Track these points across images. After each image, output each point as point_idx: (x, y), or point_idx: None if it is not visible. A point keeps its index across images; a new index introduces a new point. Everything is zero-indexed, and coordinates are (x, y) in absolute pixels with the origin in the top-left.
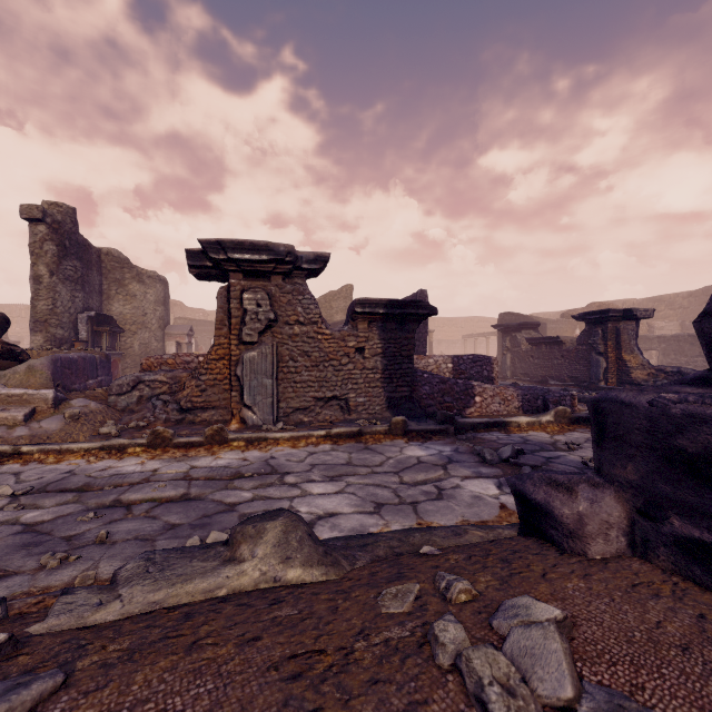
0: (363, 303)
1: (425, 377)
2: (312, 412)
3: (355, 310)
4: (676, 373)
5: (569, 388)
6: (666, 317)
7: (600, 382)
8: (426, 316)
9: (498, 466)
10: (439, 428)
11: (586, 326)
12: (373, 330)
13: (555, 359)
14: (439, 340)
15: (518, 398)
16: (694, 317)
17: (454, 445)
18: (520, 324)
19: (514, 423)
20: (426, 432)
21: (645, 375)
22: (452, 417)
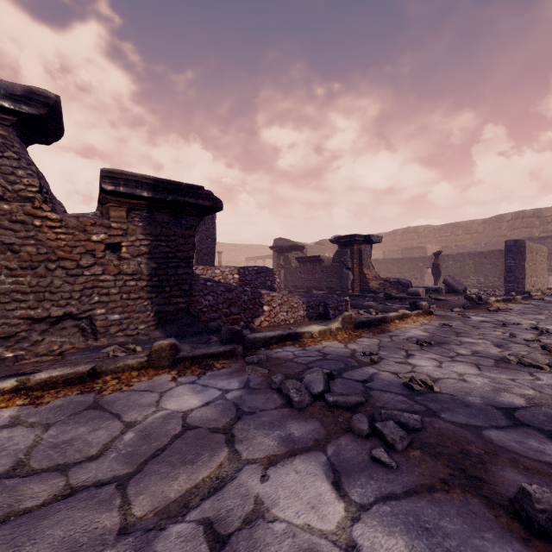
0: (114, 177)
1: (208, 285)
2: (22, 341)
3: (102, 188)
4: (397, 282)
5: (334, 295)
6: (374, 248)
7: (349, 290)
8: (209, 210)
9: (313, 413)
10: (224, 350)
11: (339, 248)
12: (134, 221)
13: (317, 274)
14: (227, 262)
15: (304, 306)
16: (389, 249)
17: (243, 375)
18: (291, 246)
19: (307, 333)
20: (206, 357)
21: (378, 284)
22: (240, 333)
